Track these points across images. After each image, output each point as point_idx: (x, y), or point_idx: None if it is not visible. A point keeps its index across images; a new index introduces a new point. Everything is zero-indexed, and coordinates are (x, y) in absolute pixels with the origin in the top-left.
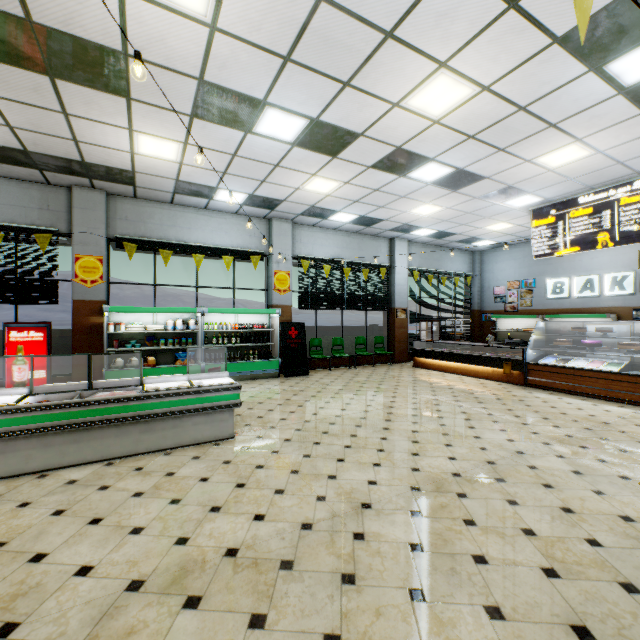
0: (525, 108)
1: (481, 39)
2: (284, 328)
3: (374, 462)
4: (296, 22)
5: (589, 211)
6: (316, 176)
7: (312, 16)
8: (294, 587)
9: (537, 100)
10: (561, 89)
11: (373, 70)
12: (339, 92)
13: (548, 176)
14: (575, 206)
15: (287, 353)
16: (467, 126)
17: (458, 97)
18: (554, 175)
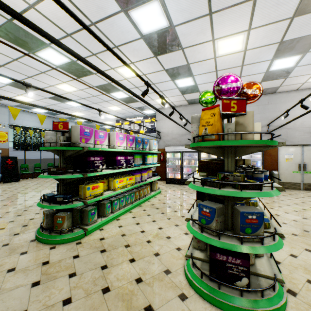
0: (96, 96)
1: (74, 81)
2: (4, 159)
3: (39, 199)
4: (6, 61)
5: (128, 123)
6: (21, 95)
7: (12, 61)
8: (2, 219)
9: (98, 95)
10: (103, 95)
11: (40, 77)
12: (27, 78)
13: (114, 112)
14: (126, 121)
15: (6, 171)
16: (80, 96)
17: (73, 89)
18: (116, 112)
